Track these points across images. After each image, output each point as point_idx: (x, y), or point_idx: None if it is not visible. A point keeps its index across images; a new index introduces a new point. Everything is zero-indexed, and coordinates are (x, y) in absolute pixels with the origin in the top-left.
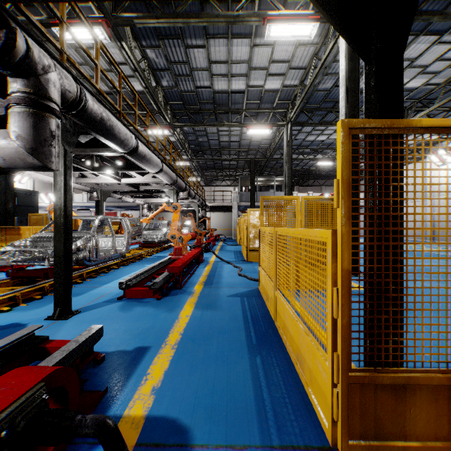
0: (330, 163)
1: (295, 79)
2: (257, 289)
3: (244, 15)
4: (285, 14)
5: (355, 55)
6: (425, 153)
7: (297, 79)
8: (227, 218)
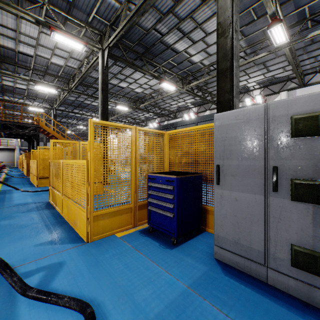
0: (73, 132)
1: (45, 109)
2: (23, 173)
3: (20, 102)
4: (34, 105)
5: (55, 119)
6: (111, 133)
7: (46, 109)
8: (12, 155)
